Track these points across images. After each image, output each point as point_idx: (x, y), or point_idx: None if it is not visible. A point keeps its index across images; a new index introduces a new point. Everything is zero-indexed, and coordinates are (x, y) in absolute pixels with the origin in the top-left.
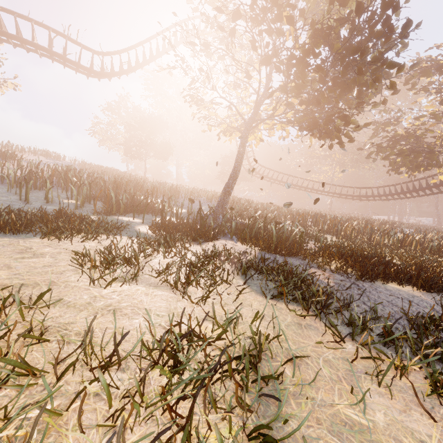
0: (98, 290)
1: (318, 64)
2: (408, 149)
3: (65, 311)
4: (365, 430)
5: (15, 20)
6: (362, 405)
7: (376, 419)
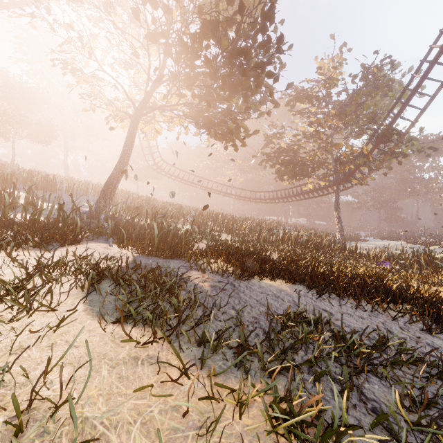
0: None
1: (206, 55)
2: (288, 160)
3: None
4: None
5: None
6: None
7: None
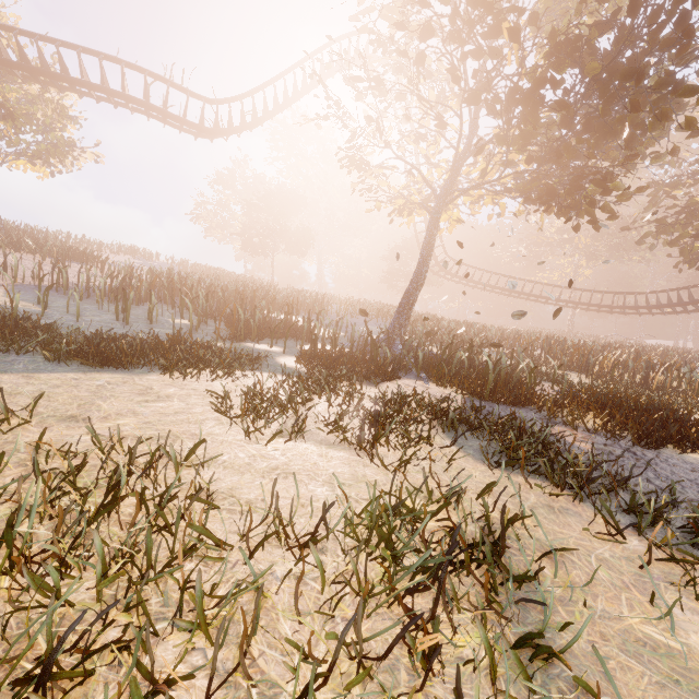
0: (255, 447)
1: (561, 100)
2: None
3: (223, 473)
4: (675, 655)
5: (100, 64)
6: (666, 622)
7: (691, 643)
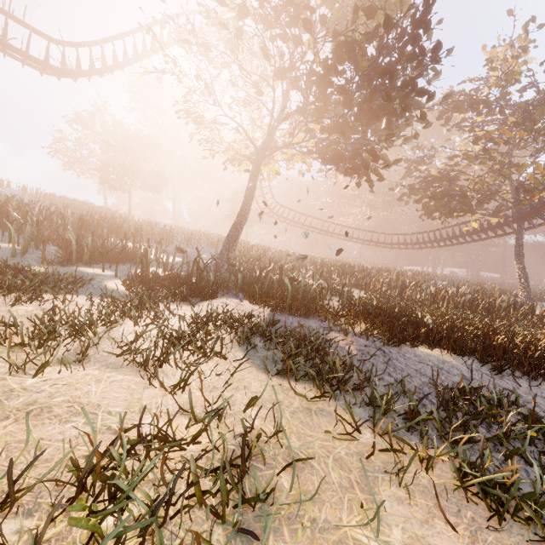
0: (20, 379)
1: (342, 84)
2: (441, 191)
3: None
4: None
5: None
6: (376, 520)
7: (392, 540)
